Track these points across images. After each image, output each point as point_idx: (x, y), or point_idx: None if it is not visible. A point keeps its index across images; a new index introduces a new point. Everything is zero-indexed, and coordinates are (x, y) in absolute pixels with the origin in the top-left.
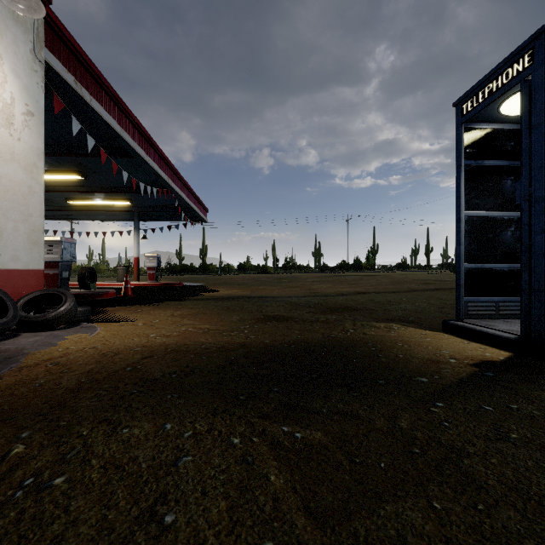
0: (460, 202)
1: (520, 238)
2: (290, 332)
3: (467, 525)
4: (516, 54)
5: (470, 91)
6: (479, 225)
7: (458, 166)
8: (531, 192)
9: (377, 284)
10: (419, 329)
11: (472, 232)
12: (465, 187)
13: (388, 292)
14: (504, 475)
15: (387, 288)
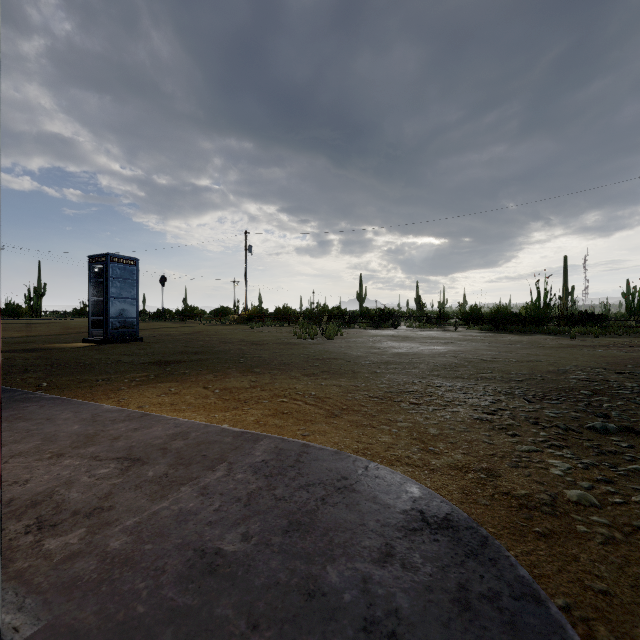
0: (89, 294)
1: (104, 310)
2: (3, 348)
3: (68, 352)
4: (103, 255)
5: (92, 256)
6: (98, 302)
7: (89, 280)
8: (106, 297)
9: (48, 330)
10: (73, 343)
11: (95, 305)
12: (92, 288)
13: (59, 334)
14: (77, 350)
15: (58, 332)
